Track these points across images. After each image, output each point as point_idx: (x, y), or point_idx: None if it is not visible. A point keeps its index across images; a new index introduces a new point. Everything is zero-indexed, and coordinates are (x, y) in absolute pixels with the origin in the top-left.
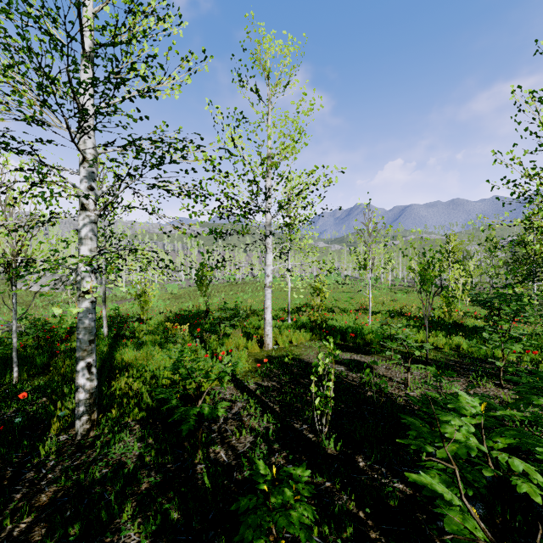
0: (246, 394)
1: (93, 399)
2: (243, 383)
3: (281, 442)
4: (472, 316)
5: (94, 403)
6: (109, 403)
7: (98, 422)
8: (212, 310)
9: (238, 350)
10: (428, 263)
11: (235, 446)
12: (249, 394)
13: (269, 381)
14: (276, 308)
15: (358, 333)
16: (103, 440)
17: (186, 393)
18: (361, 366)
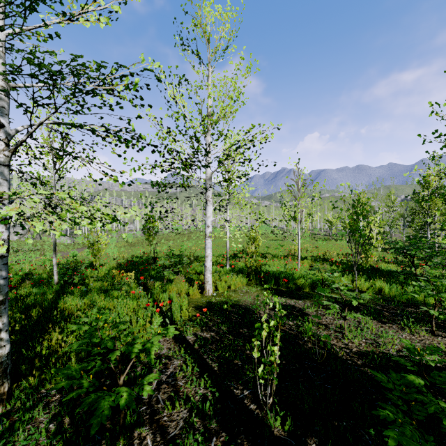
0: (184, 348)
1: (2, 369)
2: (182, 334)
3: (219, 418)
4: (381, 260)
5: (4, 374)
6: (28, 368)
7: (12, 392)
8: (160, 256)
9: (180, 296)
10: (358, 214)
11: (165, 427)
12: (187, 350)
13: (208, 331)
14: (216, 254)
15: (290, 279)
16: (10, 420)
17: (105, 367)
18: (296, 312)
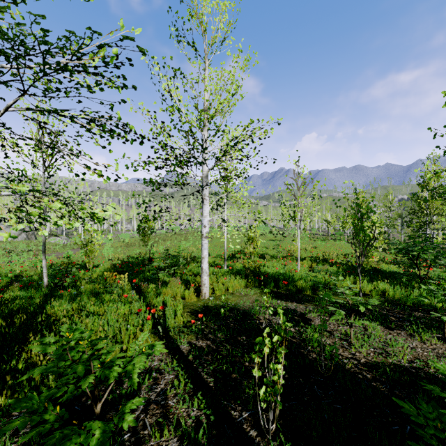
0: (177, 359)
1: None
2: (176, 343)
3: None
4: (381, 260)
5: None
6: None
7: None
8: (157, 257)
9: (176, 300)
10: (362, 213)
11: None
12: (180, 362)
13: (204, 339)
14: (214, 255)
15: (290, 281)
16: None
17: (78, 393)
18: (297, 317)
